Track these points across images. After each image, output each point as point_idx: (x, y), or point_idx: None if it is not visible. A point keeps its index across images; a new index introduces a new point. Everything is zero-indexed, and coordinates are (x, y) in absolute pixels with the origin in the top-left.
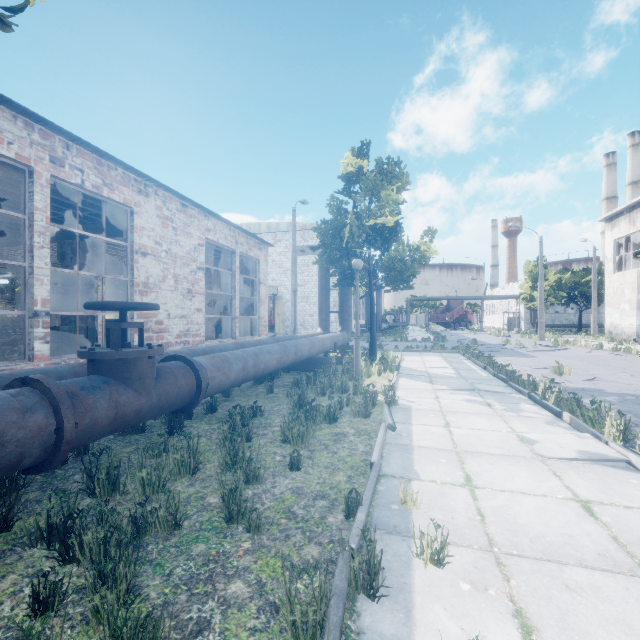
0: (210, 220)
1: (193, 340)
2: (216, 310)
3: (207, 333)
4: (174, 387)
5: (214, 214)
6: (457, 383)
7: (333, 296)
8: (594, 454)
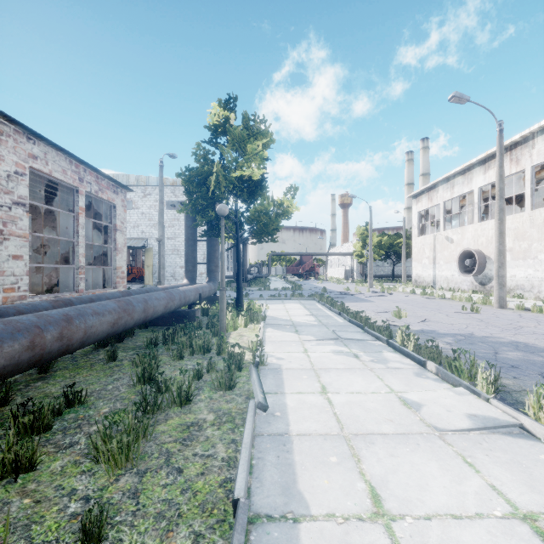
0: (37, 145)
1: (5, 296)
2: (61, 259)
3: (49, 286)
4: None
5: (42, 138)
6: (321, 332)
7: (203, 249)
8: (485, 419)
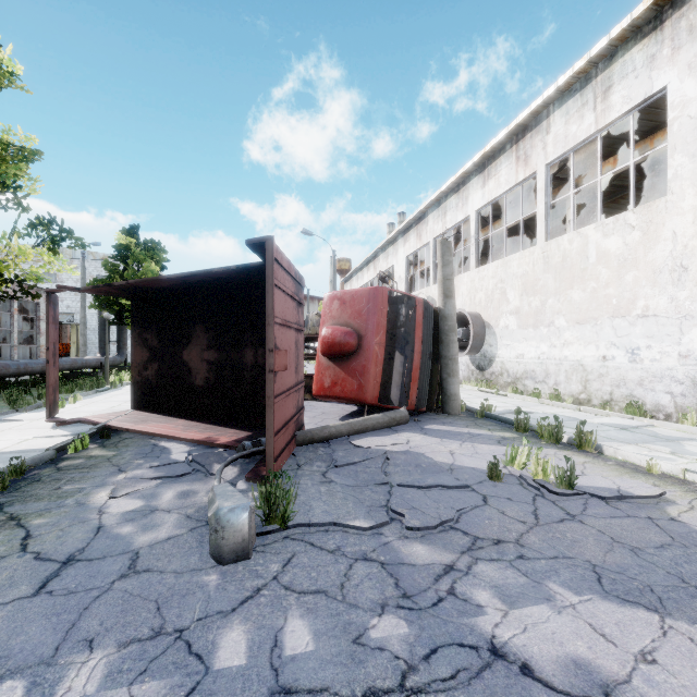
0: None
1: None
2: None
3: None
4: None
5: None
6: None
7: None
8: None
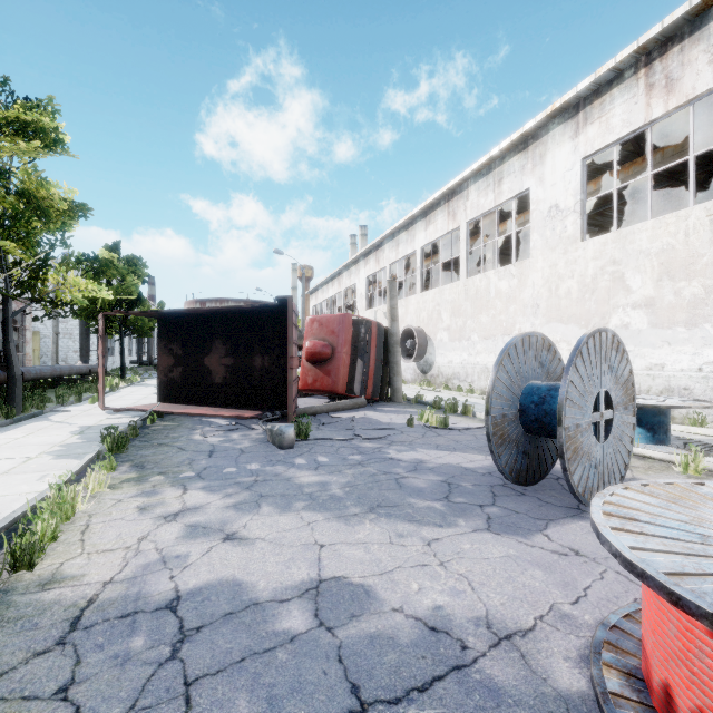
0: None
1: None
2: None
3: None
4: None
5: None
6: None
7: None
8: None
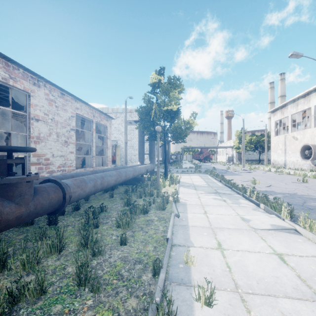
0: (78, 103)
1: (68, 169)
2: (83, 152)
3: (78, 165)
4: (47, 199)
5: (80, 100)
6: (208, 189)
7: (146, 146)
8: (279, 226)
